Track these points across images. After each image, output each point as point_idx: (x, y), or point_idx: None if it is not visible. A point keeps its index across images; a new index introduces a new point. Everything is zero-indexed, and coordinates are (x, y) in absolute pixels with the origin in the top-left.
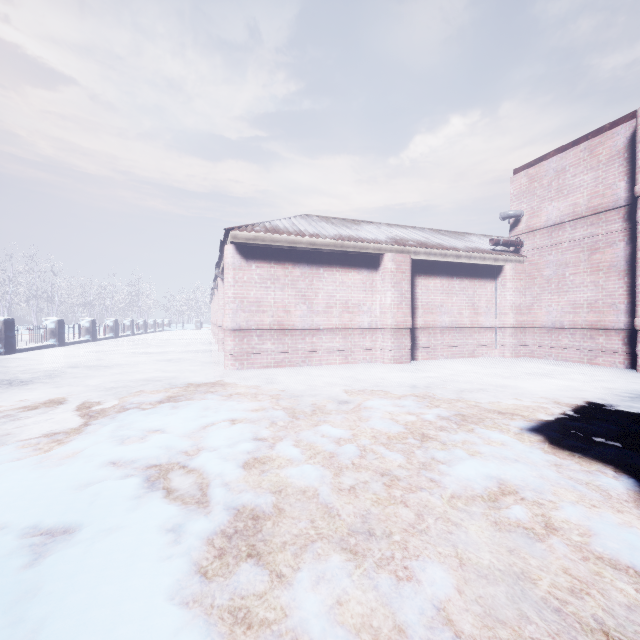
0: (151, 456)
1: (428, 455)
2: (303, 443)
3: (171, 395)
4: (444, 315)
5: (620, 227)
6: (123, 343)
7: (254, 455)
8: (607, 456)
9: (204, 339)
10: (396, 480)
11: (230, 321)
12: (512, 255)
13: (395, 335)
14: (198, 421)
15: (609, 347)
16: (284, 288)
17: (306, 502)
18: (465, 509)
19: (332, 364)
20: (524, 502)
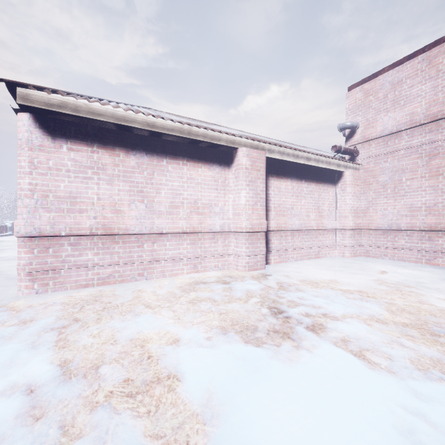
0: None
1: None
2: None
3: None
4: (294, 217)
5: None
6: None
7: None
8: None
9: None
10: None
11: (23, 224)
12: (351, 162)
13: (250, 239)
14: None
15: None
16: (113, 181)
17: None
18: None
19: (178, 275)
20: None
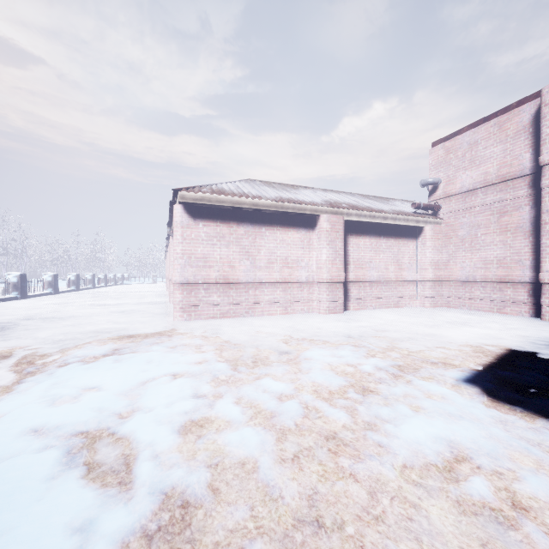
0: (79, 421)
1: (372, 413)
2: (244, 400)
3: (117, 347)
4: (373, 270)
5: (526, 193)
6: (83, 295)
7: (192, 417)
8: (548, 410)
9: (159, 291)
10: (342, 445)
11: (178, 275)
12: (431, 217)
13: (330, 288)
14: (138, 377)
15: (516, 298)
16: (229, 245)
17: (245, 479)
18: (421, 483)
19: (273, 314)
20: (482, 472)
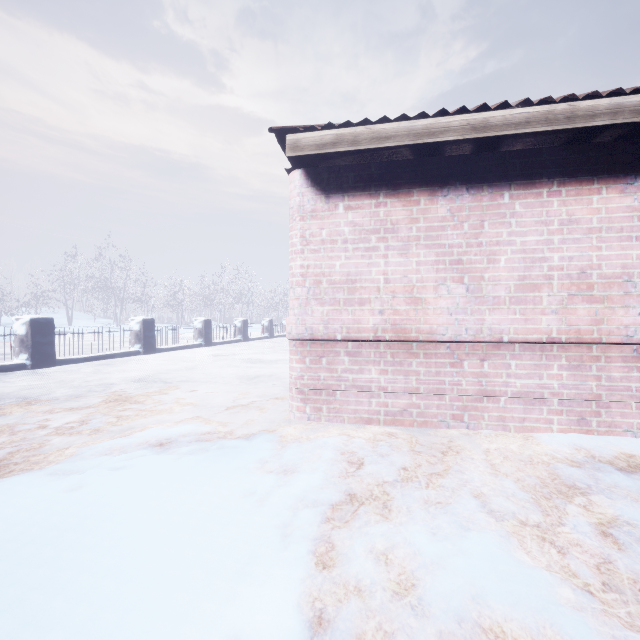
0: None
1: None
2: None
3: None
4: None
5: None
6: (266, 344)
7: None
8: None
9: None
10: None
11: (294, 322)
12: None
13: None
14: None
15: None
16: (408, 248)
17: None
18: None
19: (537, 432)
20: None
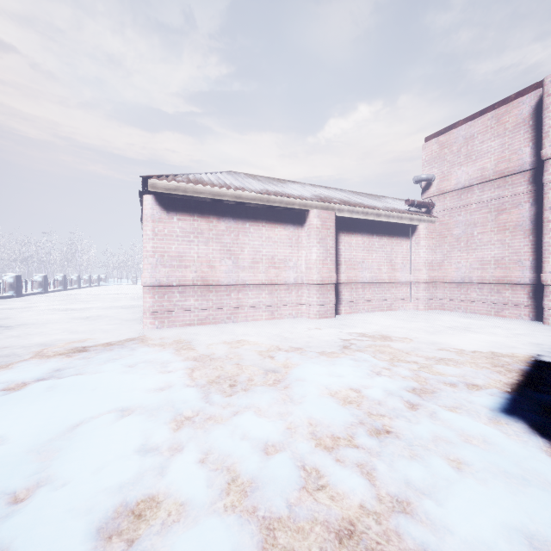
0: None
1: (398, 476)
2: (213, 457)
3: (59, 368)
4: (365, 271)
5: (525, 189)
6: (49, 298)
7: (127, 496)
8: None
9: (136, 294)
10: None
11: (149, 277)
12: (425, 215)
13: (320, 290)
14: (69, 416)
15: (515, 300)
16: (208, 242)
17: None
18: None
19: (258, 320)
20: None
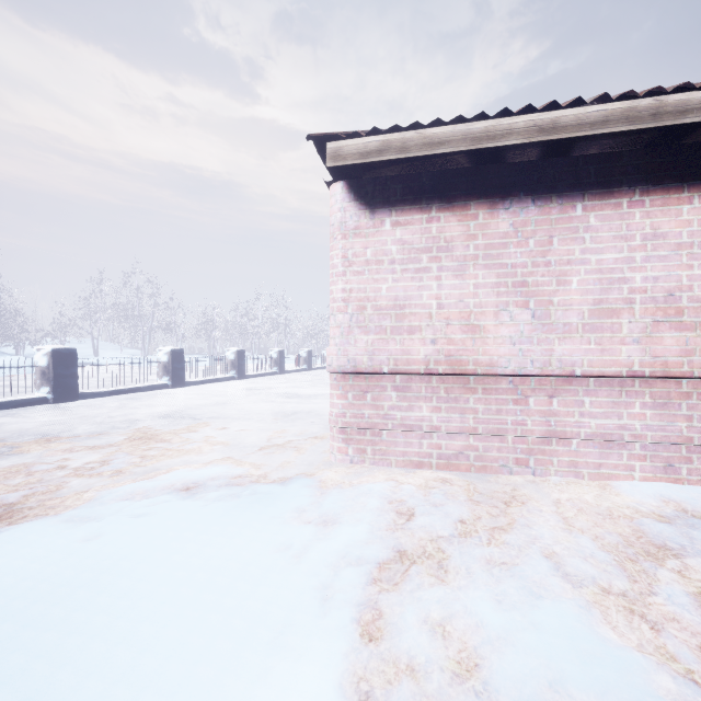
0: None
1: None
2: None
3: None
4: None
5: None
6: (304, 377)
7: None
8: None
9: None
10: None
11: (335, 353)
12: None
13: None
14: None
15: None
16: (464, 269)
17: None
18: None
19: (615, 480)
20: None
